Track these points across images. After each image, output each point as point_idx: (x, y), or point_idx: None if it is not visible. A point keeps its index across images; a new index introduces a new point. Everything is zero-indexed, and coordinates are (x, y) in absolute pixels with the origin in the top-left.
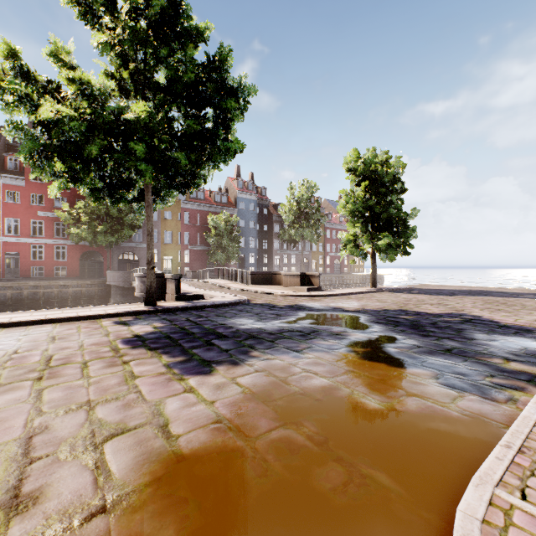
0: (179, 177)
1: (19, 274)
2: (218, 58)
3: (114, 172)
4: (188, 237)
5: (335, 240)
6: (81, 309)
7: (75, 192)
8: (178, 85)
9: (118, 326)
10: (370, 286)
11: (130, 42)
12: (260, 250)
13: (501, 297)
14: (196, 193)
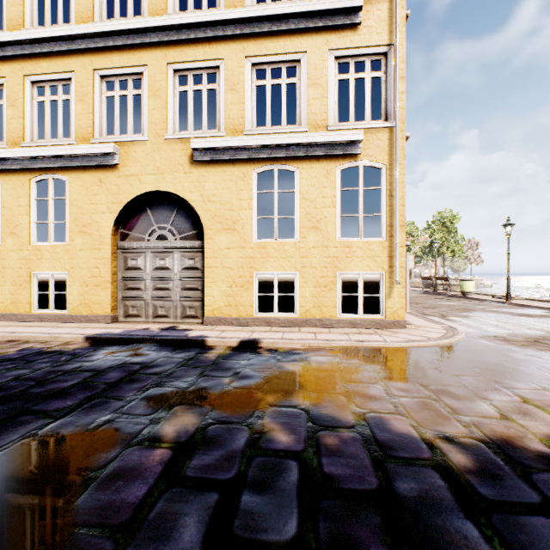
0: None
1: None
2: None
3: None
4: None
5: None
6: None
7: None
8: None
9: None
10: None
11: None
12: None
13: None
14: None
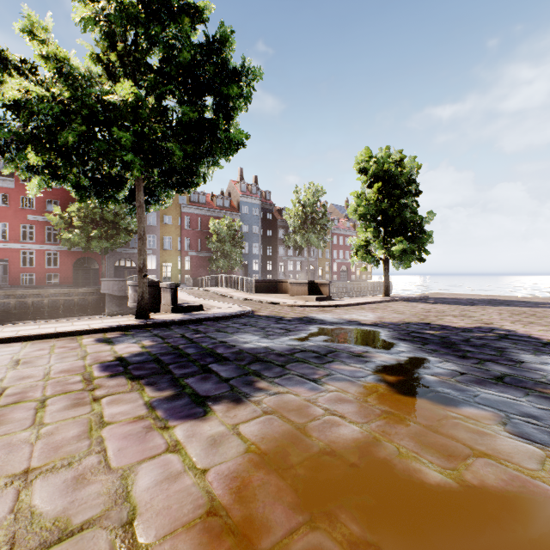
0: (175, 174)
1: (8, 282)
2: (218, 39)
3: (97, 166)
4: (189, 243)
5: (342, 246)
6: (62, 323)
7: (68, 194)
8: (173, 66)
9: (100, 345)
10: (383, 295)
11: (116, 17)
12: (264, 257)
13: (526, 307)
14: (197, 196)
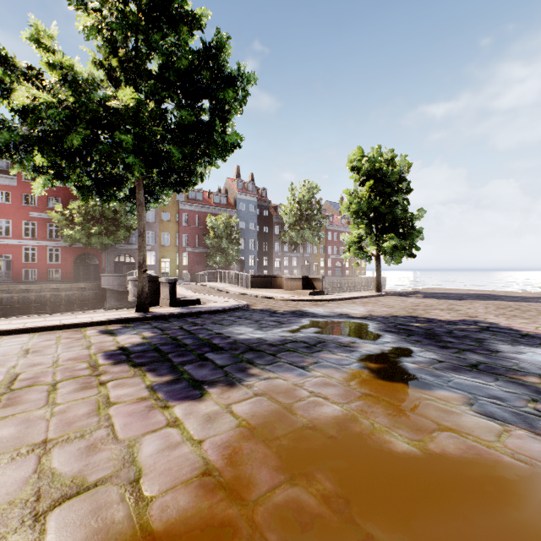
0: (174, 174)
1: (11, 277)
2: (215, 45)
3: (100, 167)
4: (187, 239)
5: (336, 242)
6: (66, 316)
7: (69, 192)
8: (171, 72)
9: (103, 336)
10: (374, 290)
11: (118, 25)
12: (261, 253)
13: (512, 302)
14: (194, 193)
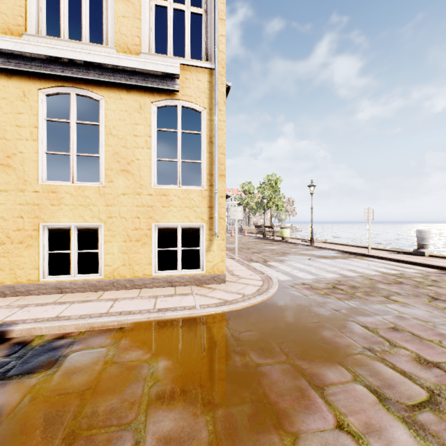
0: None
1: None
2: None
3: None
4: None
5: None
6: None
7: None
8: None
9: None
10: None
11: None
12: None
13: None
14: None
